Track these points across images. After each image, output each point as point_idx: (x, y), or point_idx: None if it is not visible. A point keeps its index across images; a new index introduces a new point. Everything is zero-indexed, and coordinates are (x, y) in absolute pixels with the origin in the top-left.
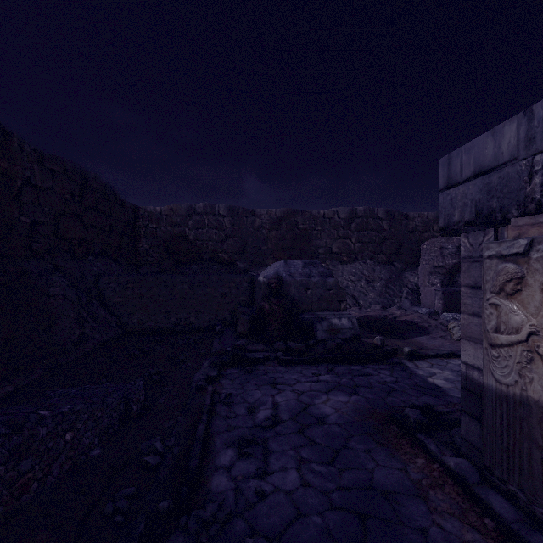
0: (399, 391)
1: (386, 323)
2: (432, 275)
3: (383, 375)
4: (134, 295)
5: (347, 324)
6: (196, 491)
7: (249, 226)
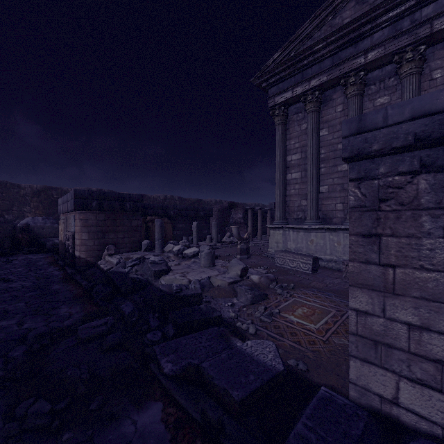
0: None
1: None
2: None
3: None
4: None
5: None
6: None
7: (15, 194)
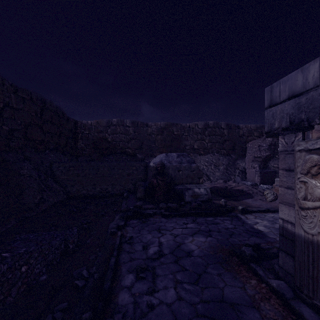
0: (236, 234)
1: (227, 191)
2: (253, 162)
3: (227, 223)
4: (74, 174)
5: (204, 192)
6: (108, 304)
7: (144, 132)
